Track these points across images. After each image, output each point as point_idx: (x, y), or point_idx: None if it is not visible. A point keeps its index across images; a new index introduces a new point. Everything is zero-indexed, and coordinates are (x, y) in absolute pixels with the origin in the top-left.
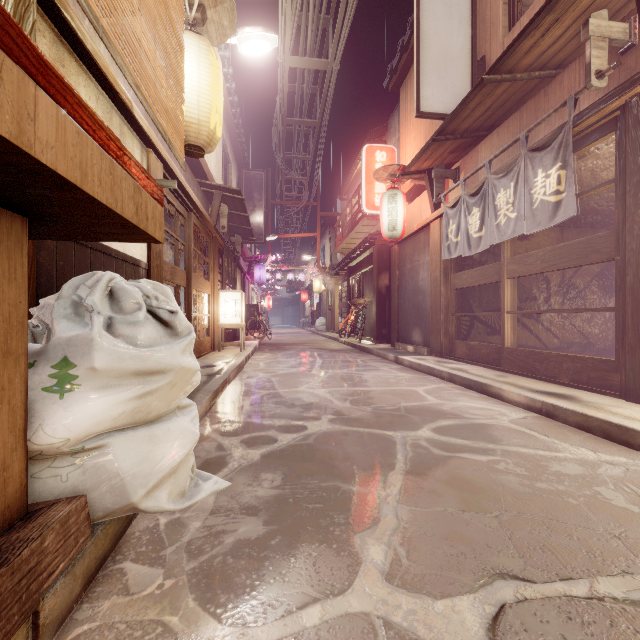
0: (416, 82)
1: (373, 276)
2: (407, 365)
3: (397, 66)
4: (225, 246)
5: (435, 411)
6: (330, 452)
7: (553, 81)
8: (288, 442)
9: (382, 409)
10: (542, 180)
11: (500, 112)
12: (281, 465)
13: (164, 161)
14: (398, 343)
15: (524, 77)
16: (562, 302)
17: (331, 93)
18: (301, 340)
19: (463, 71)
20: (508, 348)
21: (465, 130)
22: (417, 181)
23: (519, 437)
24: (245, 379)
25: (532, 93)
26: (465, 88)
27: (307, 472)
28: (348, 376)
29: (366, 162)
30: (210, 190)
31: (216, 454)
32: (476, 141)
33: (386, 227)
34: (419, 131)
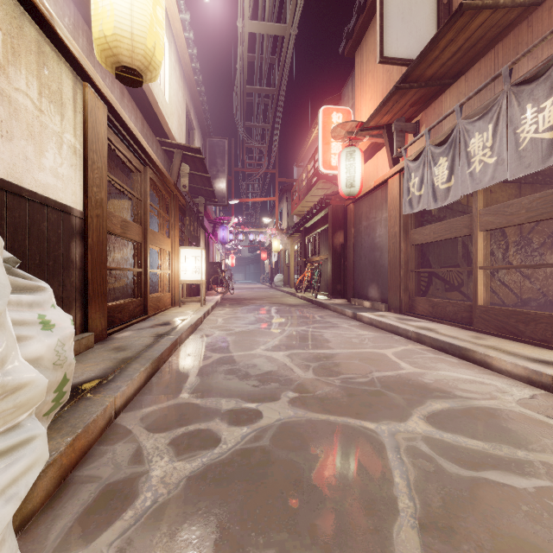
0: (379, 25)
1: (328, 235)
2: (367, 322)
3: (353, 30)
4: (187, 205)
5: (417, 385)
6: (294, 468)
7: (539, 8)
8: (235, 444)
9: (353, 382)
10: (532, 116)
11: (470, 54)
12: (218, 501)
13: (106, 100)
14: (354, 299)
15: (507, 3)
16: (520, 258)
17: (289, 60)
18: (261, 295)
19: (428, 15)
20: (482, 306)
21: (430, 77)
22: (374, 139)
23: (549, 434)
24: (199, 338)
25: (509, 29)
26: (430, 33)
27: (258, 522)
28: (308, 335)
29: (323, 123)
30: (171, 149)
31: (126, 472)
32: (439, 92)
33: (344, 184)
34: (375, 91)
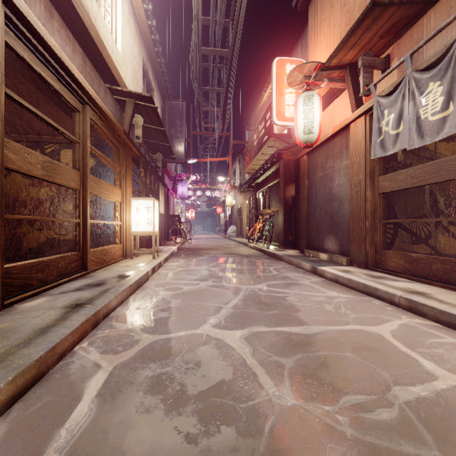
0: None
1: (280, 188)
2: (330, 278)
3: None
4: (141, 157)
5: None
6: None
7: None
8: None
9: (373, 424)
10: None
11: None
12: None
13: None
14: (308, 250)
15: None
16: None
17: (242, 17)
18: (216, 245)
19: None
20: None
21: None
22: (333, 83)
23: None
24: (136, 303)
25: None
26: None
27: None
28: (268, 297)
29: (277, 74)
30: (123, 98)
31: None
32: (417, 16)
33: (301, 130)
34: (332, 37)
